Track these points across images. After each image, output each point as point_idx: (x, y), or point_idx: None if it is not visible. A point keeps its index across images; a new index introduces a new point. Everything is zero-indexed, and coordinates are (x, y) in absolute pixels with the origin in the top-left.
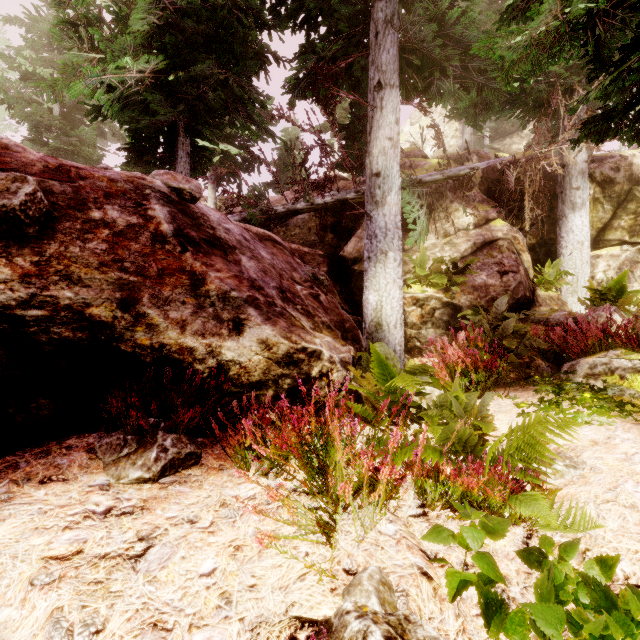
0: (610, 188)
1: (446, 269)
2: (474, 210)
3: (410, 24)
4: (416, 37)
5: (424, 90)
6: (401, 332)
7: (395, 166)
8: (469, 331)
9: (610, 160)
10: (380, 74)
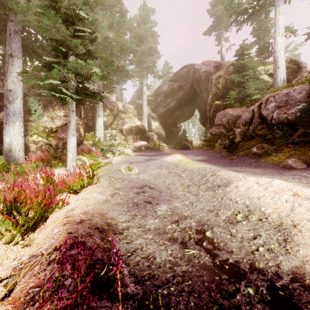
0: (113, 112)
1: (49, 131)
2: (65, 110)
3: (26, 38)
4: (30, 43)
5: (40, 60)
6: (23, 153)
7: (20, 89)
8: (45, 152)
9: (113, 103)
10: (12, 51)
